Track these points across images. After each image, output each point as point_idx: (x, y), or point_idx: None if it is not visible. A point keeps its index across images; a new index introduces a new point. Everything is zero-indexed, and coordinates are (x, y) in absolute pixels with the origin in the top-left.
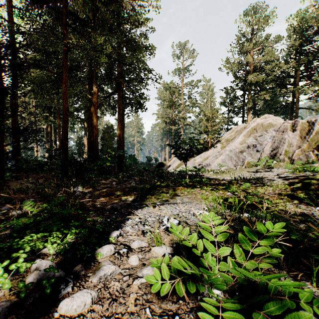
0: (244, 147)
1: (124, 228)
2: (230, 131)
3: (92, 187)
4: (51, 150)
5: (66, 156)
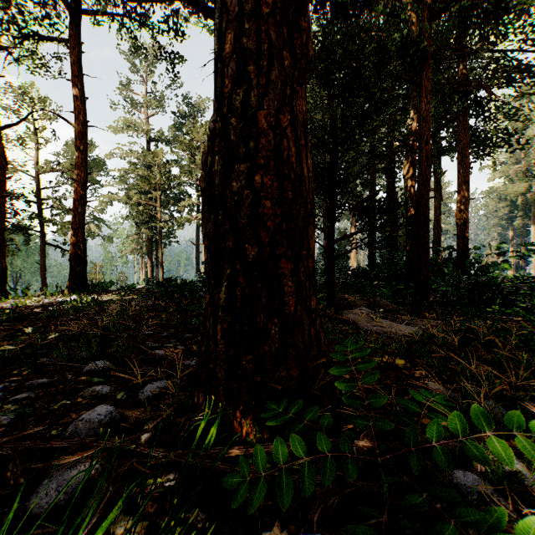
0: None
1: None
2: None
3: None
4: None
5: (427, 260)
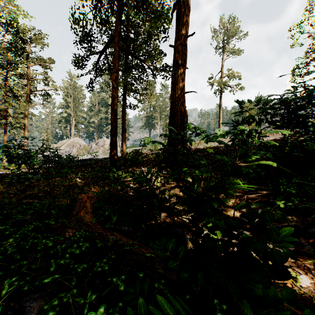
0: (64, 152)
1: None
2: (59, 142)
3: None
4: None
5: None
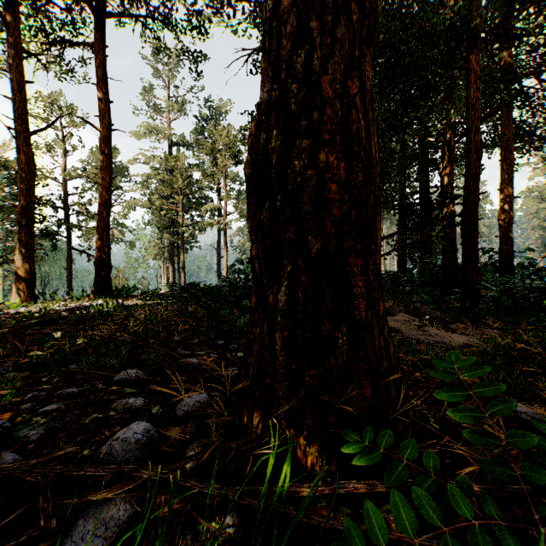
0: None
1: None
2: None
3: None
4: None
5: (476, 262)
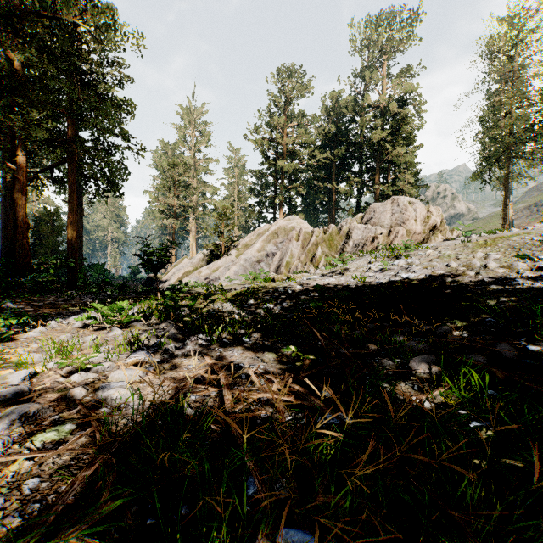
0: (262, 256)
1: (67, 319)
2: (252, 233)
3: (29, 304)
4: None
5: None
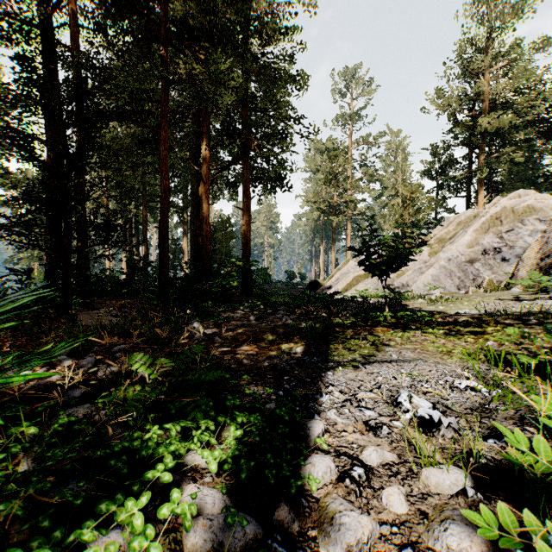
0: (476, 253)
1: (324, 414)
2: (444, 224)
3: (218, 325)
4: (134, 261)
5: (165, 269)
